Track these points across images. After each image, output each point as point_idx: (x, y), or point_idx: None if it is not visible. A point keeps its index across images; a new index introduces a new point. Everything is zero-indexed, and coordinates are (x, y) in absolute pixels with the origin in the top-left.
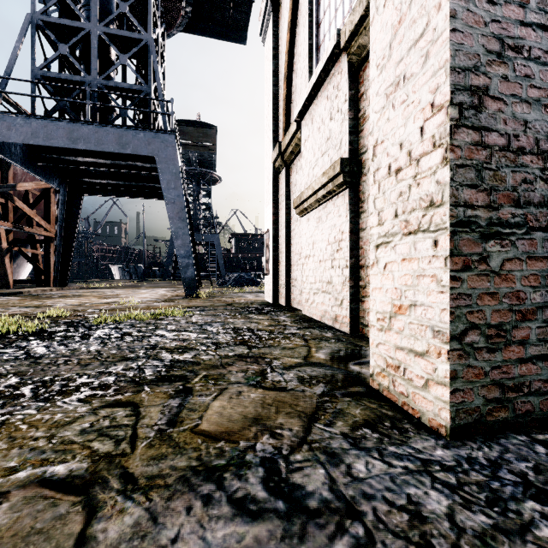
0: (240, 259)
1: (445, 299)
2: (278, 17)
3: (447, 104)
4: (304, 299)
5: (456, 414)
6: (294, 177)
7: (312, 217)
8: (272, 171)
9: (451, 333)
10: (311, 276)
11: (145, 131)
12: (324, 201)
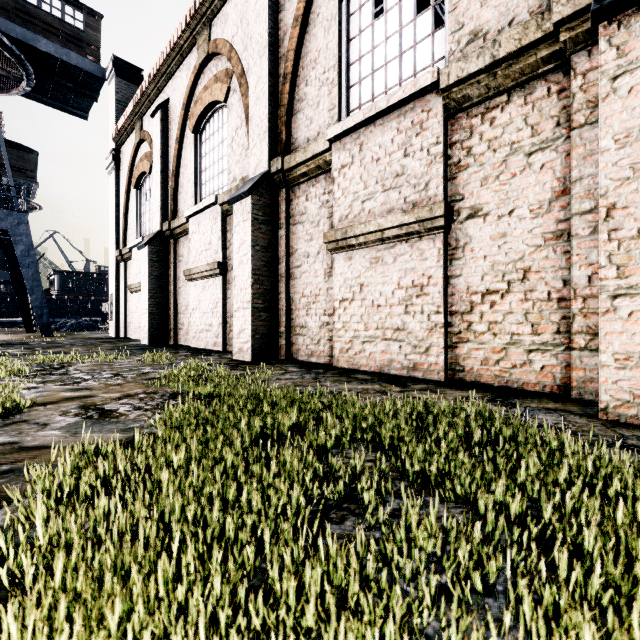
0: (66, 301)
1: (148, 324)
2: (120, 173)
3: (148, 295)
4: (133, 332)
5: (149, 341)
6: (129, 269)
7: (137, 296)
8: (116, 261)
9: (148, 329)
10: (136, 321)
11: None
12: (140, 292)
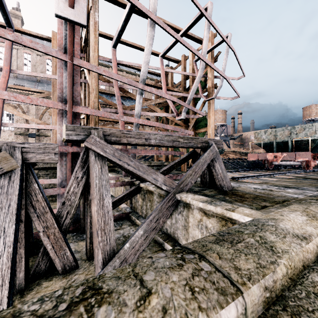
0: None
1: None
2: None
3: None
4: None
5: None
6: None
7: None
8: None
9: None
10: None
11: None
12: None
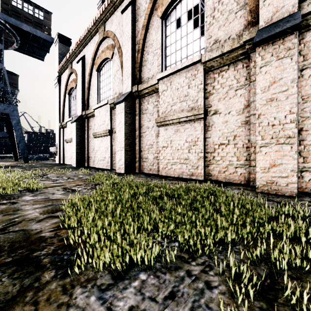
0: (31, 146)
1: (75, 157)
2: (60, 87)
3: (76, 144)
4: (67, 161)
5: (76, 165)
6: (65, 132)
7: (69, 144)
8: (59, 128)
9: (76, 159)
10: (69, 156)
11: (4, 104)
12: (71, 142)
